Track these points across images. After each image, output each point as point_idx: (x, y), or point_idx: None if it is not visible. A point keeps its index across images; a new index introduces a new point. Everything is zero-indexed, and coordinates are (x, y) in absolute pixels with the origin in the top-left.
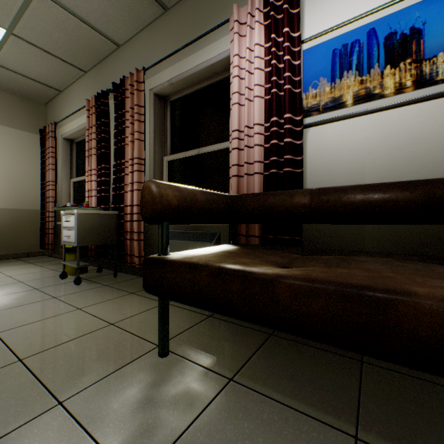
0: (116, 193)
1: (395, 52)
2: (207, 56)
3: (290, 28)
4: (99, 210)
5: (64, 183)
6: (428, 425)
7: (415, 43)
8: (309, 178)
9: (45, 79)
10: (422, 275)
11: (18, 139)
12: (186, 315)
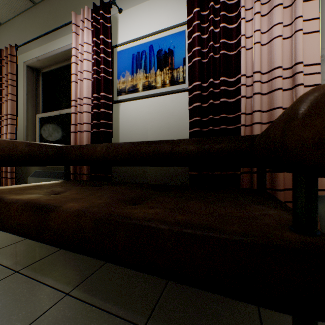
0: None
1: (161, 61)
2: (62, 44)
3: (106, 35)
4: None
5: None
6: (119, 281)
7: (170, 58)
8: (121, 136)
9: None
10: (111, 196)
11: None
12: None
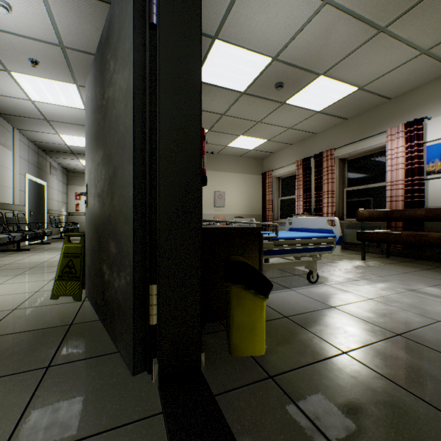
0: (316, 207)
1: None
2: (371, 143)
3: (417, 140)
4: (312, 216)
5: (275, 200)
6: None
7: None
8: (429, 202)
9: (270, 150)
10: None
11: (252, 179)
12: (365, 256)
